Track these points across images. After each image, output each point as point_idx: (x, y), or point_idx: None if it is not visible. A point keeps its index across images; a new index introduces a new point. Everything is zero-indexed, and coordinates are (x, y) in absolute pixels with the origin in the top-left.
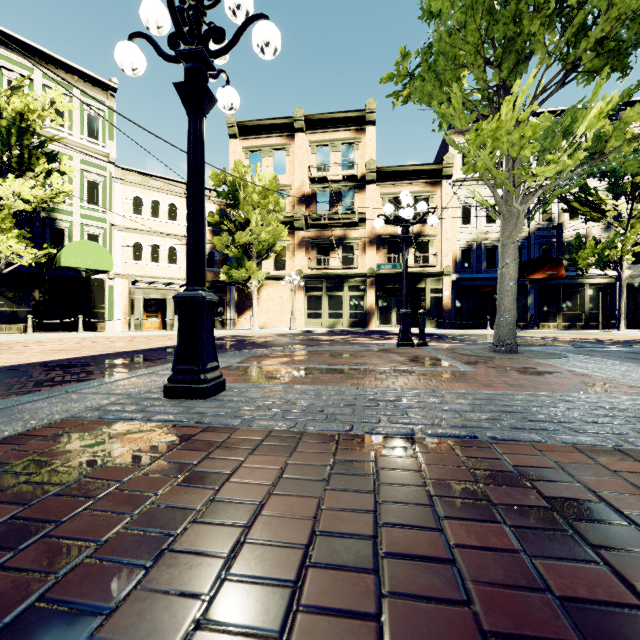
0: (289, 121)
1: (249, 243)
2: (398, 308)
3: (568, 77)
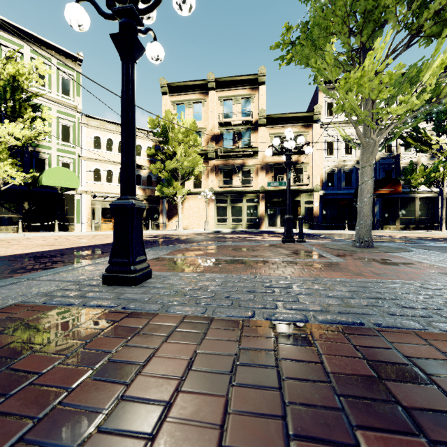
0: (204, 82)
1: (176, 169)
2: (281, 215)
3: (412, 41)
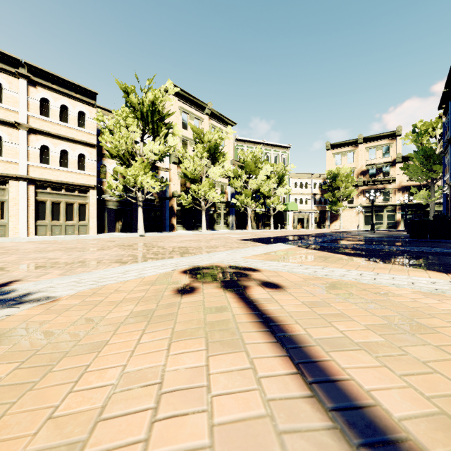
0: (355, 140)
1: (340, 196)
2: None
3: None
